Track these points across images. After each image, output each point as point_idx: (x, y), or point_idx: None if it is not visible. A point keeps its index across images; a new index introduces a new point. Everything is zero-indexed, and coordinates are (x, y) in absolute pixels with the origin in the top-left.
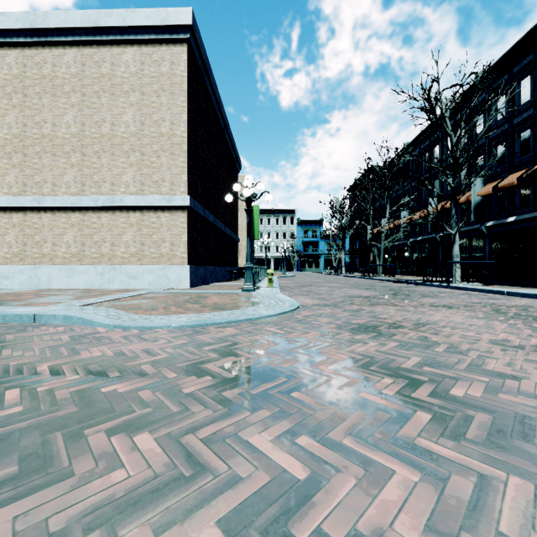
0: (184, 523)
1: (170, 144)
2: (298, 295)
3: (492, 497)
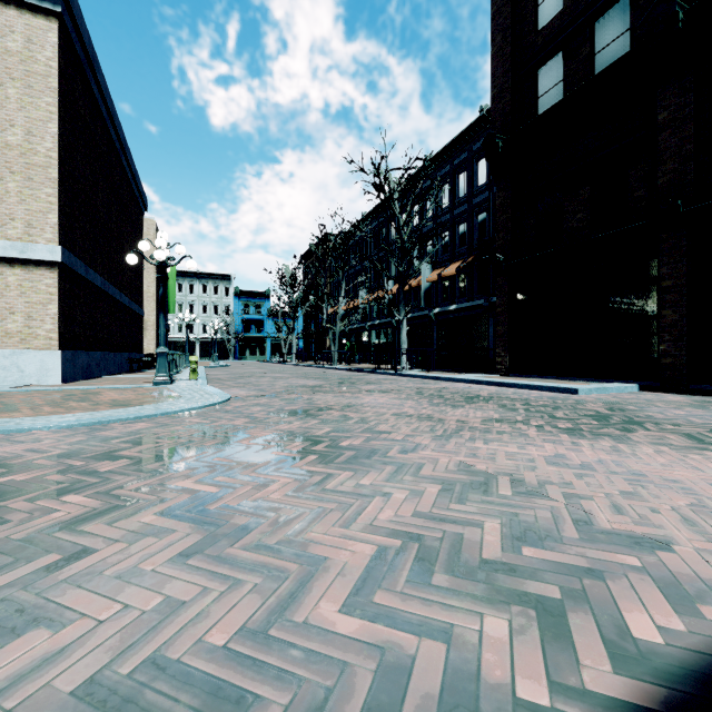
0: (128, 519)
1: (25, 164)
2: (231, 388)
3: (330, 480)
